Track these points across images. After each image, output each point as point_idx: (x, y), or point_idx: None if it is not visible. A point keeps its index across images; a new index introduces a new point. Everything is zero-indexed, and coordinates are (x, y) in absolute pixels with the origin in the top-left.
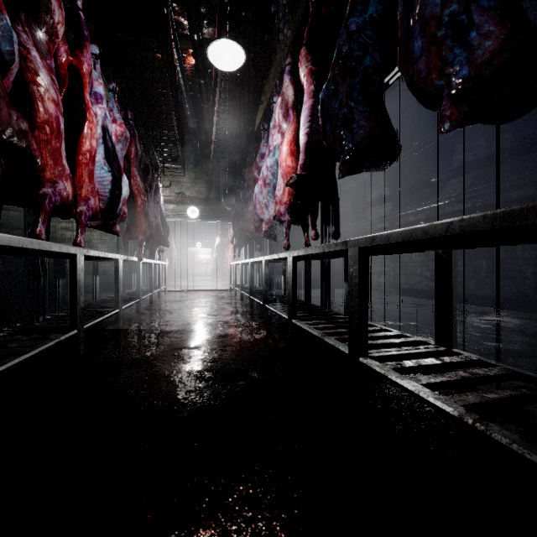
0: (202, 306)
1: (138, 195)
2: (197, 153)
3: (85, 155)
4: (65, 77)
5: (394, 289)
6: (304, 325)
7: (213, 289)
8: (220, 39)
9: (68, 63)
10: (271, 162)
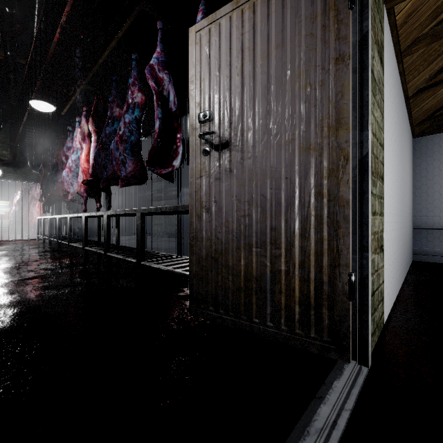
0: (14, 250)
1: None
2: None
3: None
4: None
5: (166, 234)
6: (90, 248)
7: (18, 240)
8: (39, 100)
9: None
10: (74, 157)
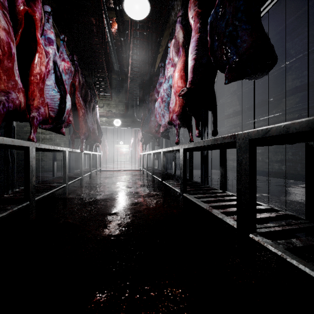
0: (122, 181)
1: (80, 110)
2: (120, 86)
3: (36, 76)
4: (22, 21)
5: None
6: (193, 199)
7: (129, 170)
8: None
9: (25, 11)
10: (166, 86)
